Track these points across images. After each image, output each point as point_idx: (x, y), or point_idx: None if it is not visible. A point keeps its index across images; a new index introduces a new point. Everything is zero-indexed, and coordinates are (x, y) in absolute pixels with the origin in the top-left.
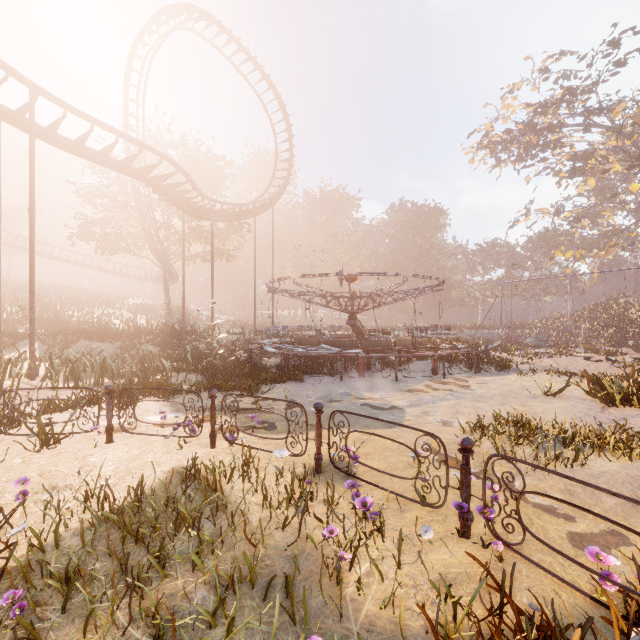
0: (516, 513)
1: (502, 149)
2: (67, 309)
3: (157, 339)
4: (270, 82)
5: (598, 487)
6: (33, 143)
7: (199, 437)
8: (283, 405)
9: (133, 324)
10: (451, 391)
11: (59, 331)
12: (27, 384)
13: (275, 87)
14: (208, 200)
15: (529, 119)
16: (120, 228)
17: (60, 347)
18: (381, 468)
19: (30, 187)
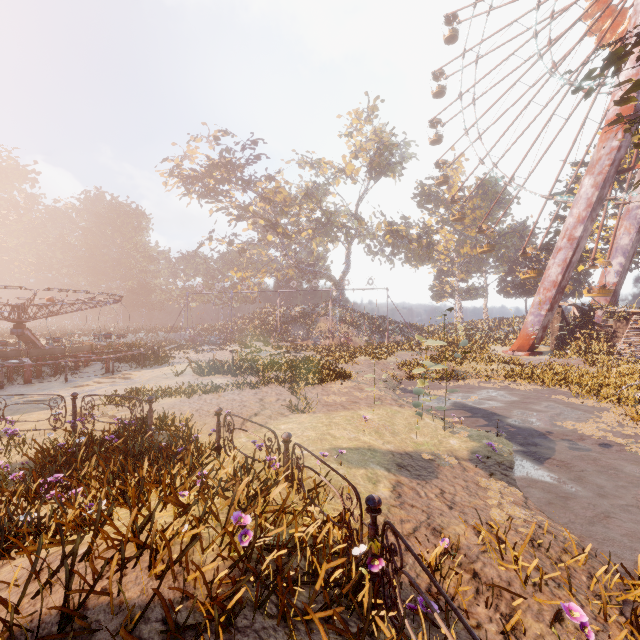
0: (92, 415)
1: (190, 183)
2: None
3: None
4: None
5: (113, 395)
6: None
7: None
8: None
9: None
10: (113, 383)
11: None
12: None
13: None
14: None
15: (208, 169)
16: None
17: None
18: (33, 427)
19: None
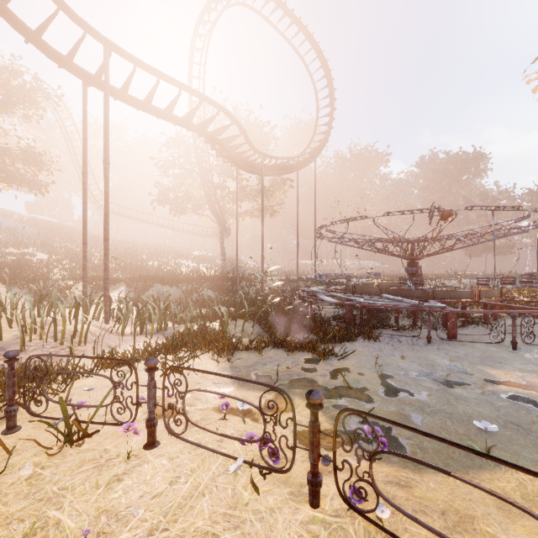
0: None
1: None
2: (150, 259)
3: (215, 284)
4: (313, 40)
5: None
6: (107, 97)
7: (280, 455)
8: (378, 384)
9: (196, 271)
10: None
11: (140, 277)
12: (99, 328)
13: (317, 44)
14: (258, 154)
15: None
16: (187, 192)
17: (140, 290)
18: None
19: (105, 139)
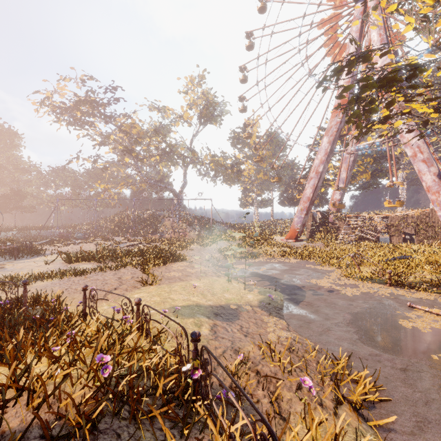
0: None
1: (60, 113)
2: None
3: None
4: None
5: None
6: None
7: None
8: None
9: None
10: None
11: None
12: None
13: None
14: None
15: (76, 103)
16: None
17: None
18: None
19: None
